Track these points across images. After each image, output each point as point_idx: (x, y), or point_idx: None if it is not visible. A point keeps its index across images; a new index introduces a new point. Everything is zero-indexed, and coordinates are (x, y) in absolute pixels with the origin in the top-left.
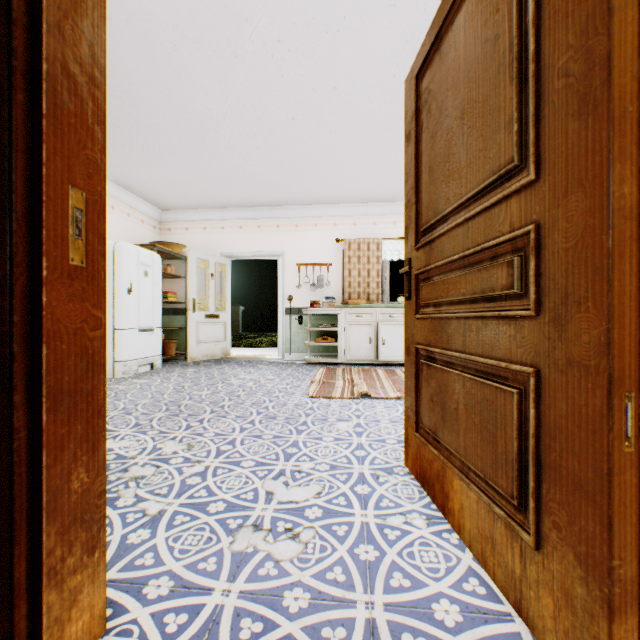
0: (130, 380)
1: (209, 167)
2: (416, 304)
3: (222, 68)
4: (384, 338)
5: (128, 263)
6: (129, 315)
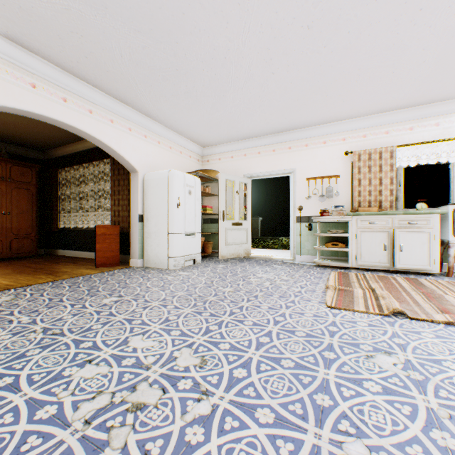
0: (177, 272)
1: (233, 102)
2: None
3: None
4: (401, 245)
5: (177, 185)
6: (178, 223)
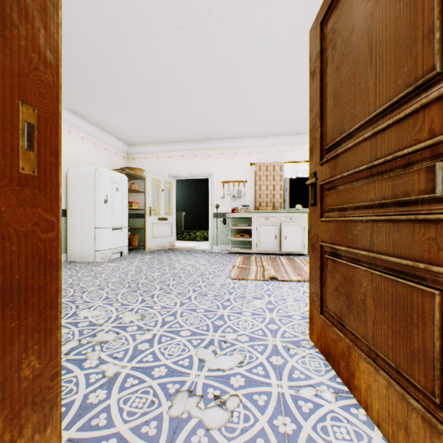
0: (106, 264)
1: (160, 113)
2: (321, 209)
3: (168, 37)
4: (286, 235)
5: (105, 182)
6: (105, 218)
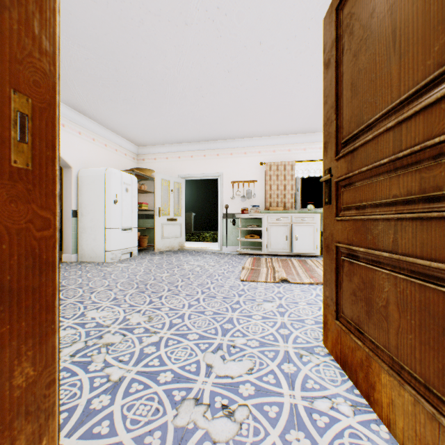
0: (115, 264)
1: (169, 113)
2: (336, 208)
3: (176, 34)
4: (297, 236)
5: (114, 183)
6: (115, 219)
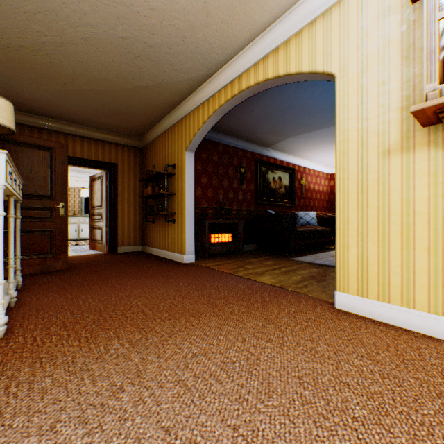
0: None
1: None
2: (92, 219)
3: None
4: (83, 229)
5: None
6: None
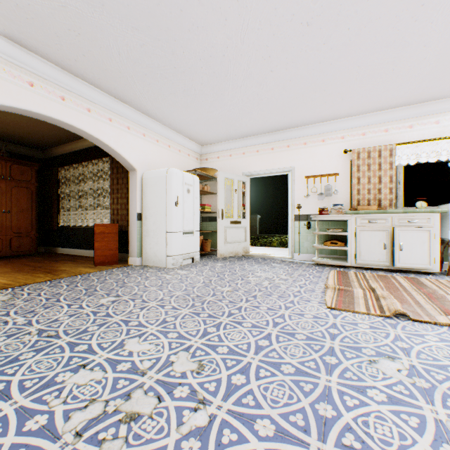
0: (175, 270)
1: (231, 101)
2: None
3: None
4: (401, 244)
5: (175, 183)
6: (176, 222)
